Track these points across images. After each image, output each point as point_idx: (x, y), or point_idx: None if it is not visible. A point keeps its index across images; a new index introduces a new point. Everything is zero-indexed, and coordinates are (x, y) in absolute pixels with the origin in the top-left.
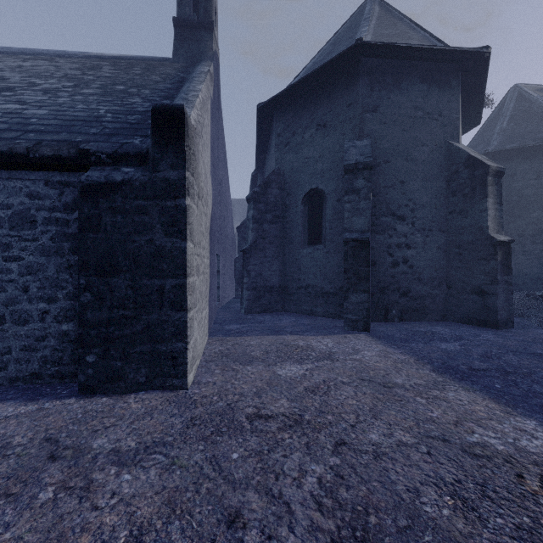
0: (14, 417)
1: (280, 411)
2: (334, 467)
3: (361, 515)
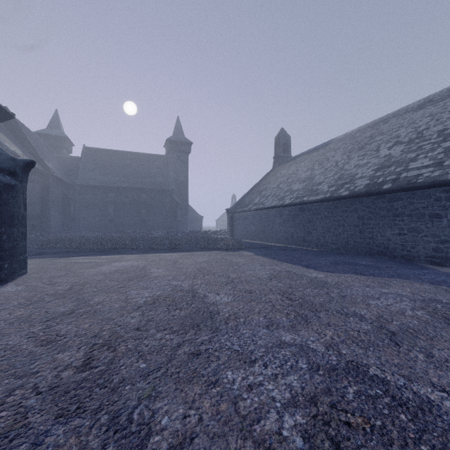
0: (21, 285)
1: (64, 266)
2: (92, 263)
3: (104, 262)
